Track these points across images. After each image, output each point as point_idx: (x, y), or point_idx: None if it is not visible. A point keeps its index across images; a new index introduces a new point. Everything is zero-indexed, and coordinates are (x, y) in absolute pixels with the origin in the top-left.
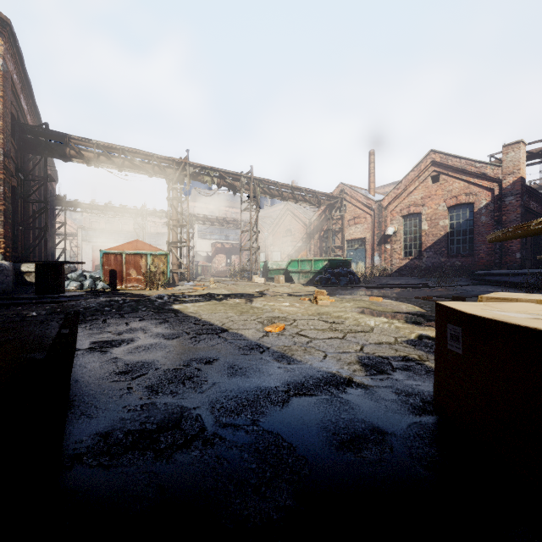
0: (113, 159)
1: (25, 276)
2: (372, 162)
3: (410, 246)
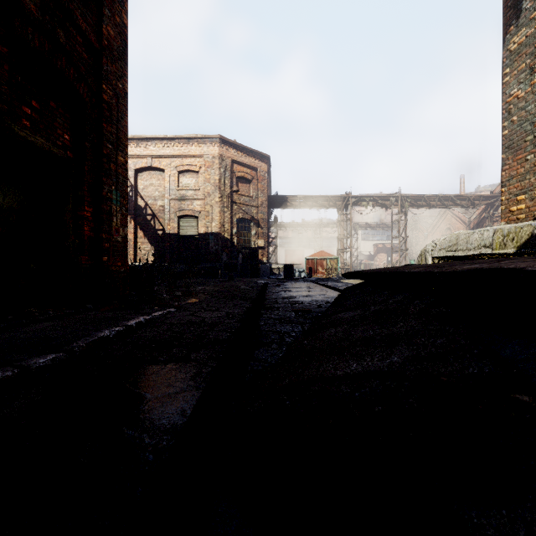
0: (307, 203)
1: (273, 270)
2: None
3: None
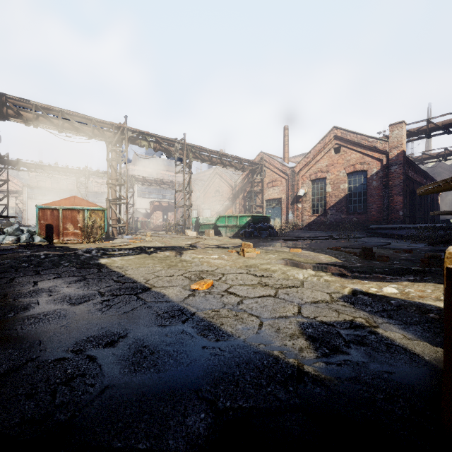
0: (52, 120)
1: None
2: (286, 135)
3: (317, 205)
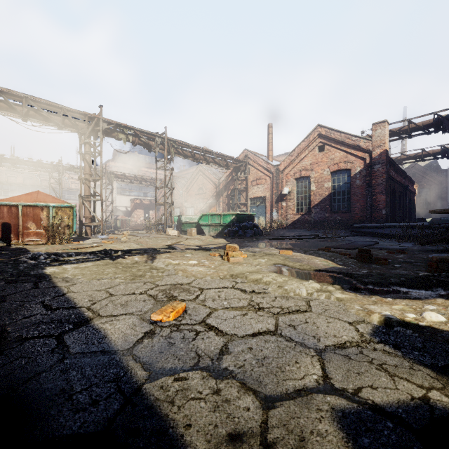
0: (14, 107)
1: None
2: (270, 133)
3: (301, 204)
